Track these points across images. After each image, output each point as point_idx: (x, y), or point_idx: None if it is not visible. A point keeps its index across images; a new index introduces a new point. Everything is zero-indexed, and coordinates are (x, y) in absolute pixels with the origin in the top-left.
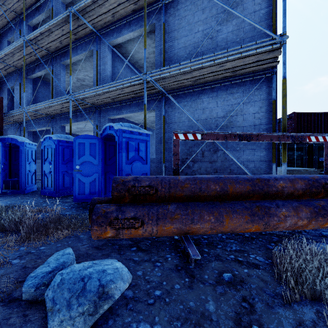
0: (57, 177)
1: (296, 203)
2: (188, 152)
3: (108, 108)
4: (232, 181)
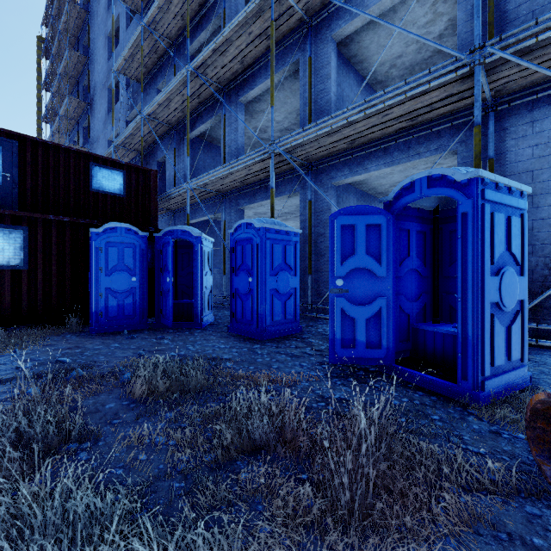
0: (263, 300)
1: None
2: None
3: (333, 165)
4: None
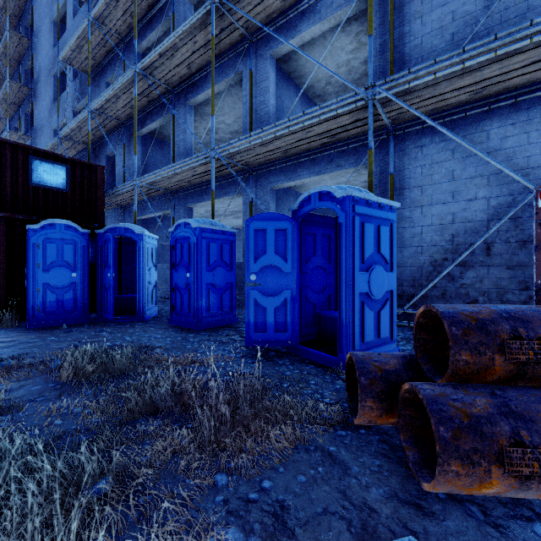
0: (199, 294)
1: None
2: (450, 246)
3: (271, 171)
4: None
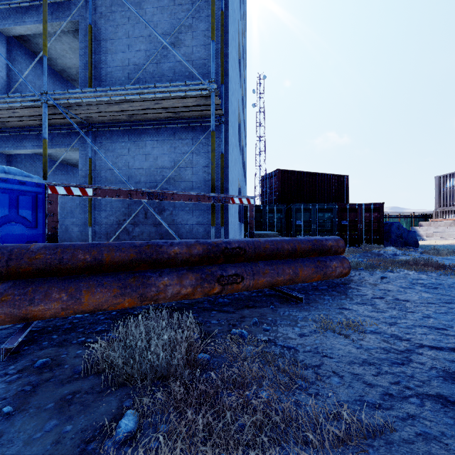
0: None
1: (186, 270)
2: (127, 211)
3: None
4: (113, 249)
